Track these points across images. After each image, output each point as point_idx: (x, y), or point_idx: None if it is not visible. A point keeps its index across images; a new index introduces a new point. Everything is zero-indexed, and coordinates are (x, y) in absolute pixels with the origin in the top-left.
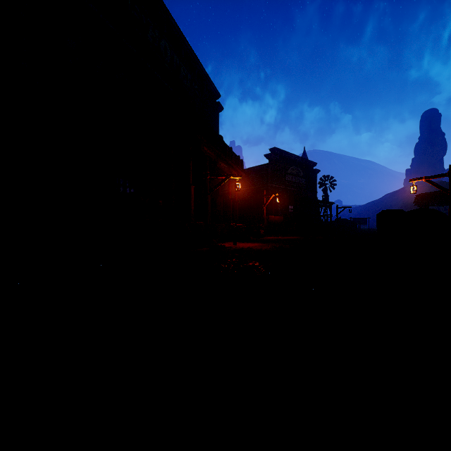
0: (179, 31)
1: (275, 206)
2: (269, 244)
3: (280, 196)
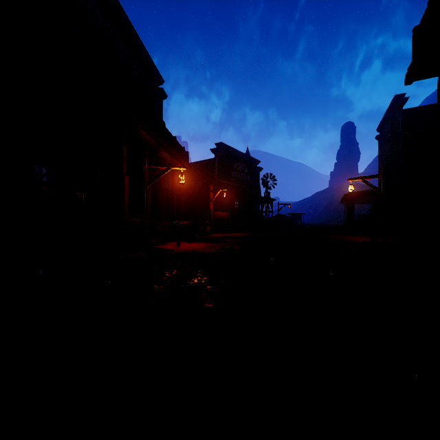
0: None
1: (222, 202)
2: (217, 245)
3: (226, 191)
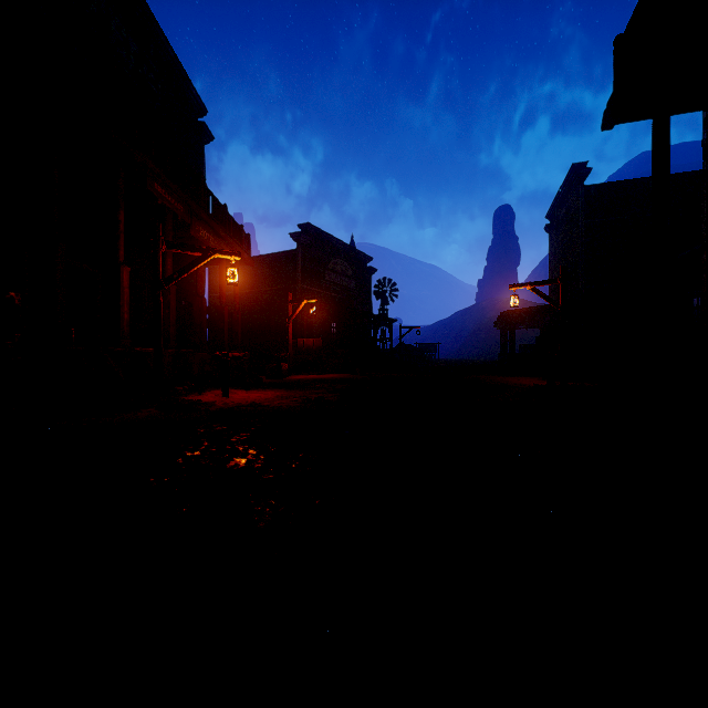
0: None
1: (309, 323)
2: (297, 393)
3: (316, 305)
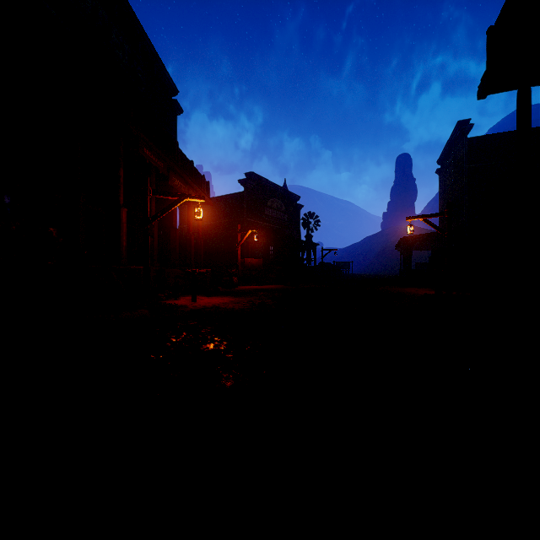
0: None
1: (253, 247)
2: (245, 299)
3: (258, 233)
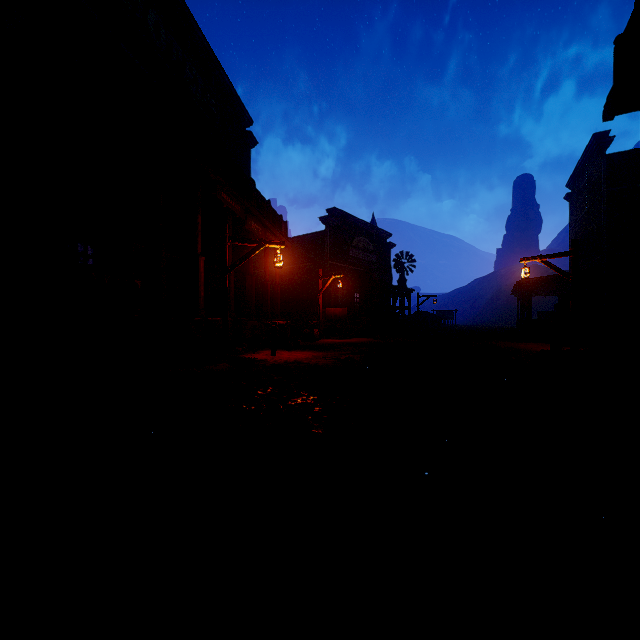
0: (182, 2)
1: (335, 294)
2: (329, 354)
3: (342, 278)
